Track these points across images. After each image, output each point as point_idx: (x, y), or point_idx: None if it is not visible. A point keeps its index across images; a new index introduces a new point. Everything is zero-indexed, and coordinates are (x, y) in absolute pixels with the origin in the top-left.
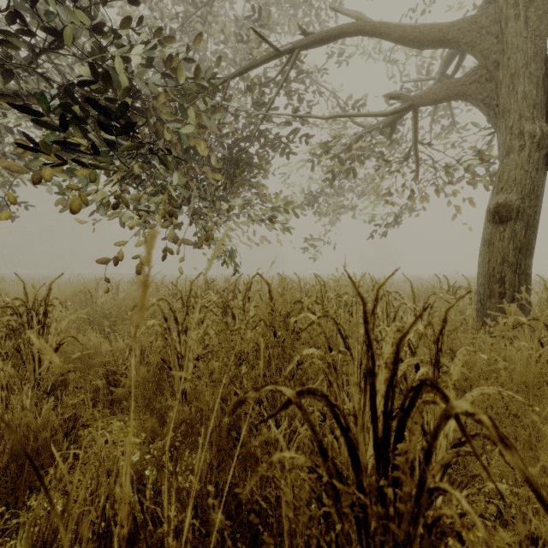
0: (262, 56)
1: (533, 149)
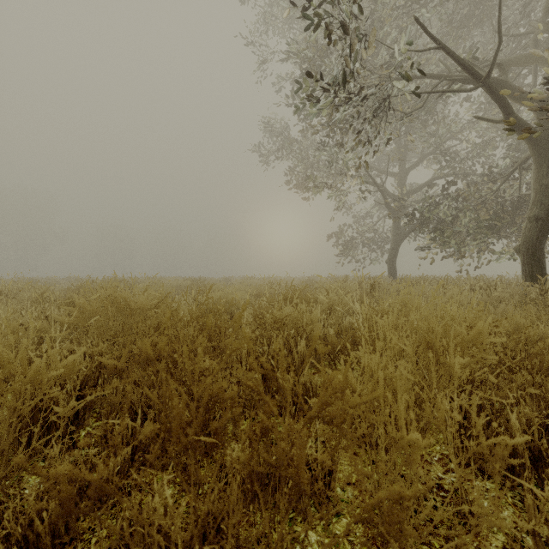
0: (506, 176)
1: (528, 223)
